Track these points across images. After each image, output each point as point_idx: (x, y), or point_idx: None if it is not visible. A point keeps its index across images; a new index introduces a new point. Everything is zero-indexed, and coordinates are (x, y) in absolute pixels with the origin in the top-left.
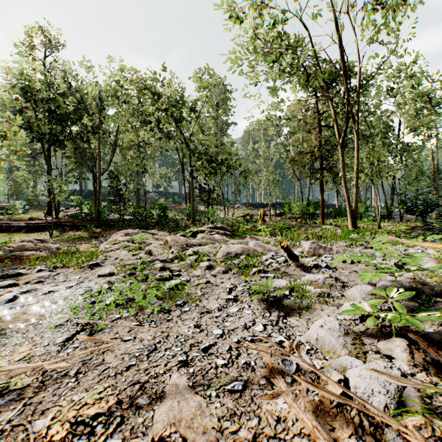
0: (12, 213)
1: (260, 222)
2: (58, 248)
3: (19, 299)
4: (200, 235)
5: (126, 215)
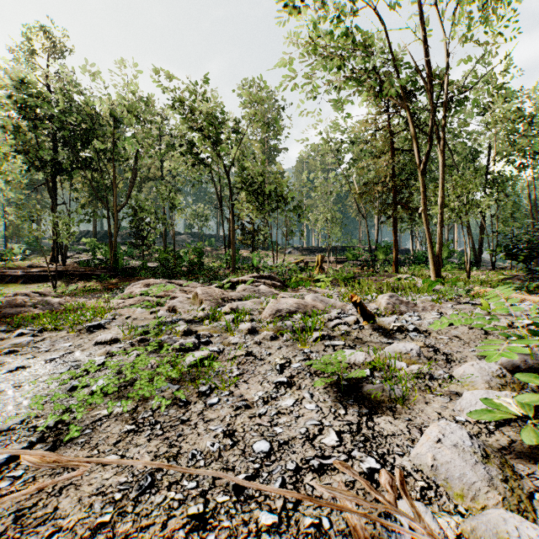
0: (8, 259)
1: (318, 271)
2: (60, 304)
3: None
4: (241, 286)
5: (150, 261)
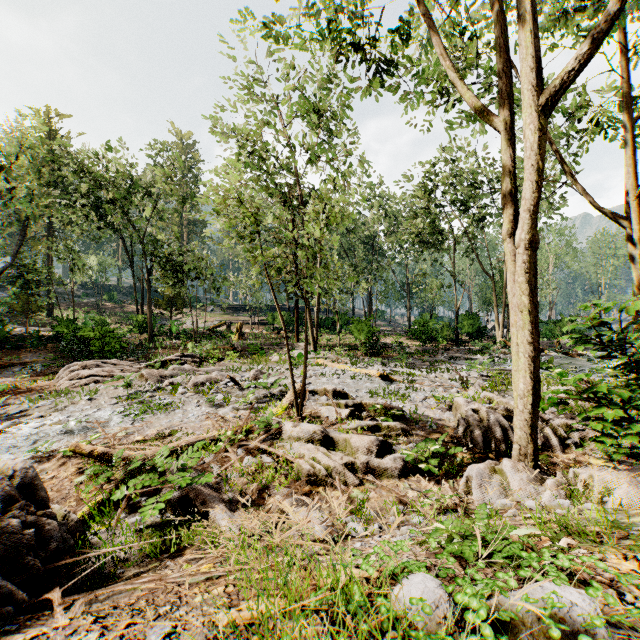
0: None
1: (237, 337)
2: None
3: (71, 419)
4: (172, 366)
5: (29, 324)
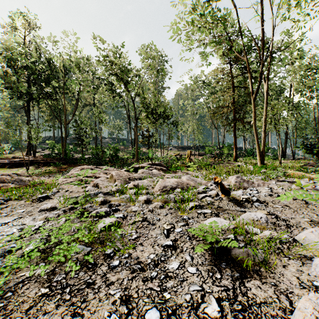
0: (0, 153)
1: (188, 160)
2: (29, 181)
3: None
4: (141, 170)
5: (87, 154)
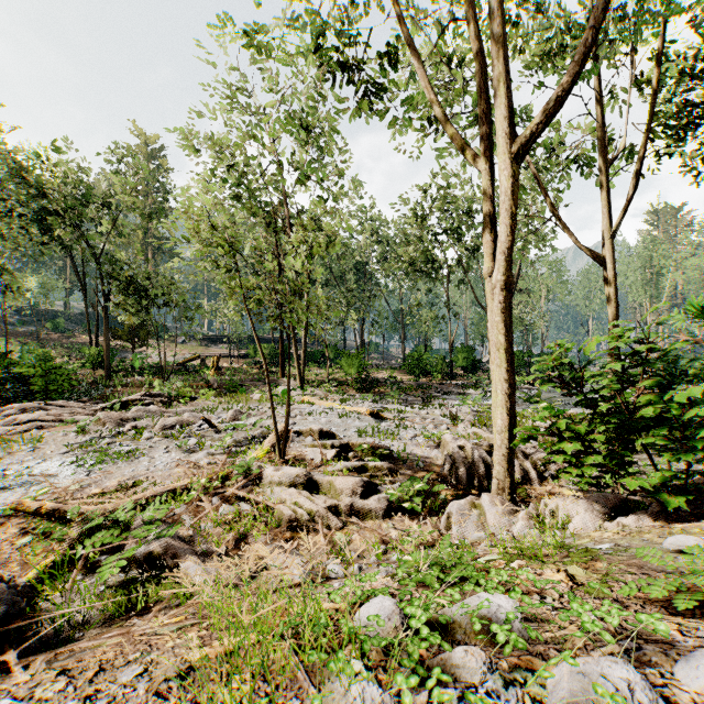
0: None
1: (213, 373)
2: None
3: (10, 473)
4: (135, 408)
5: None
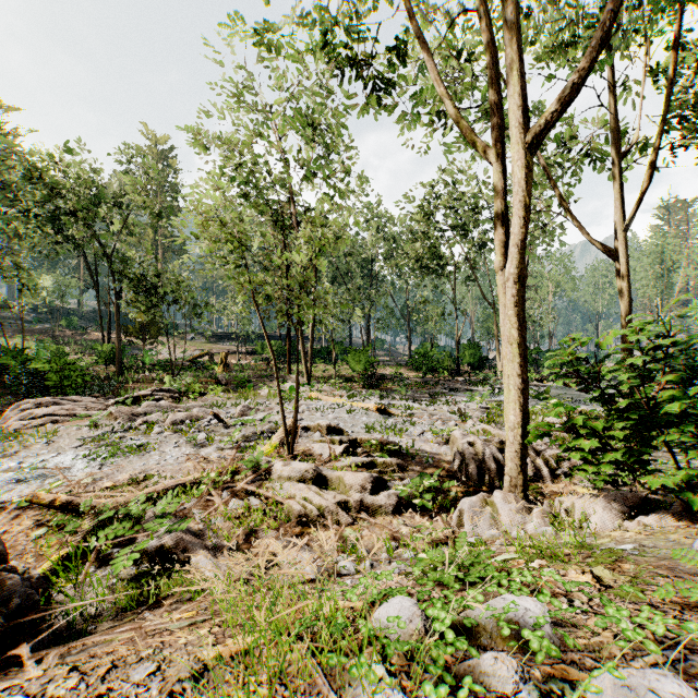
0: None
1: (222, 369)
2: None
3: (25, 466)
4: (146, 403)
5: None
